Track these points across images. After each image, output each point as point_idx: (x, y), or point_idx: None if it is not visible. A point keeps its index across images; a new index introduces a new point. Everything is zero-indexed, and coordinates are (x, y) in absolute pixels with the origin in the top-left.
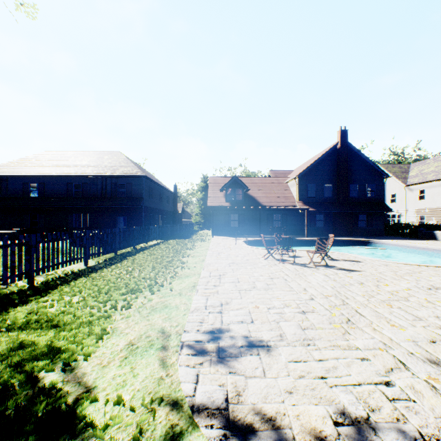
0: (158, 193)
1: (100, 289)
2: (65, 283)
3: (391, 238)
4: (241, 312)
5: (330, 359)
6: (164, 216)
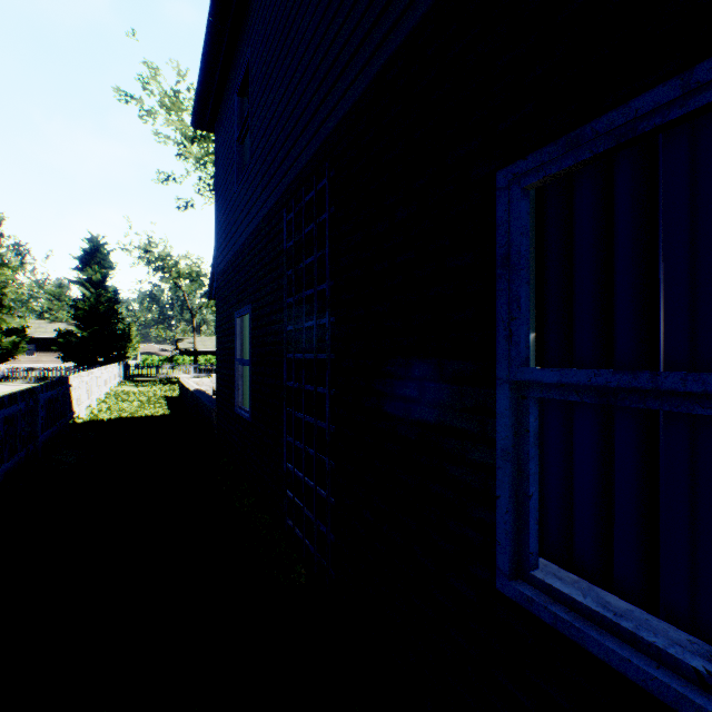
0: None
1: None
2: None
3: None
4: (7, 387)
5: None
6: None
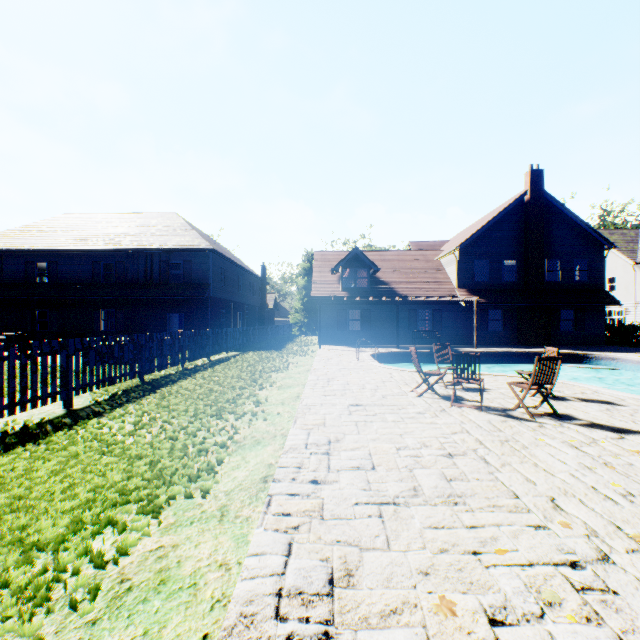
0: (236, 277)
1: (27, 493)
2: None
3: (622, 349)
4: None
5: None
6: (245, 314)
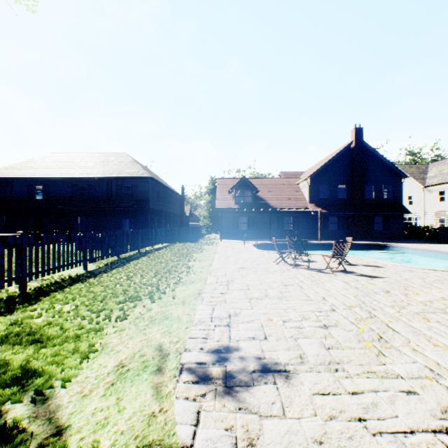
0: (165, 195)
1: (96, 297)
2: (59, 289)
3: (410, 241)
4: (252, 326)
5: (366, 391)
6: (171, 219)
